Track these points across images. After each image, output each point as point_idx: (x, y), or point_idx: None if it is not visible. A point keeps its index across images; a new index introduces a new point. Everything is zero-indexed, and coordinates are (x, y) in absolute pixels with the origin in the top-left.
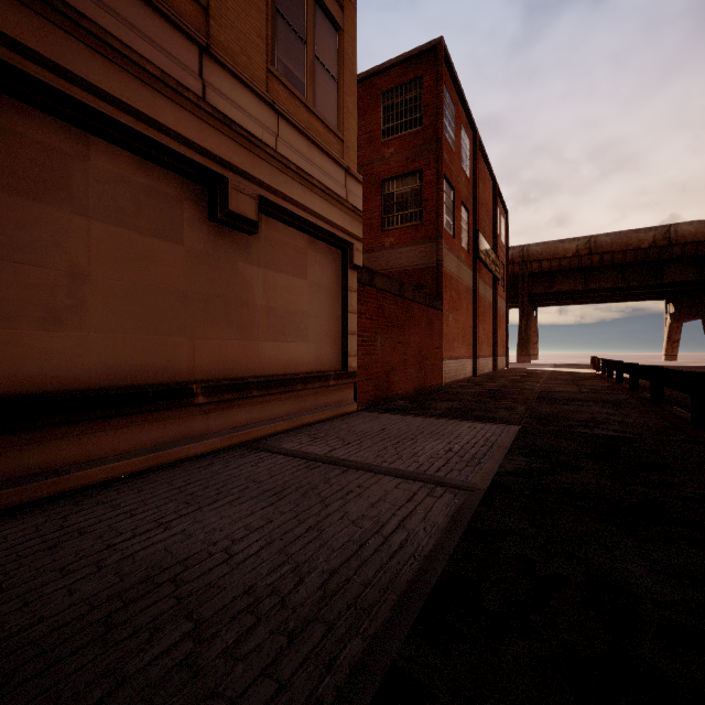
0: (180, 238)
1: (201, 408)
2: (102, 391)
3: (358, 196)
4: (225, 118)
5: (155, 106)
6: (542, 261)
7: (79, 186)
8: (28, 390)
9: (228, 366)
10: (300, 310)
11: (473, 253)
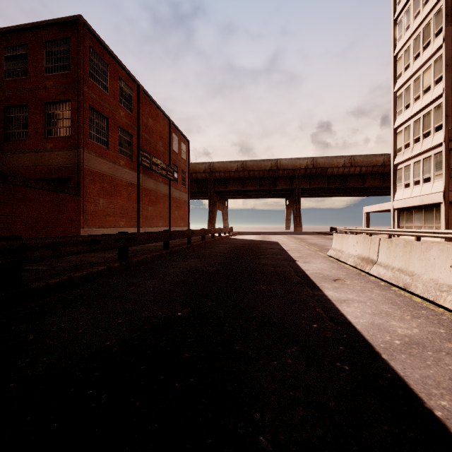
0: None
1: None
2: None
3: None
4: None
5: None
6: (220, 172)
7: None
8: None
9: None
10: None
11: (137, 162)
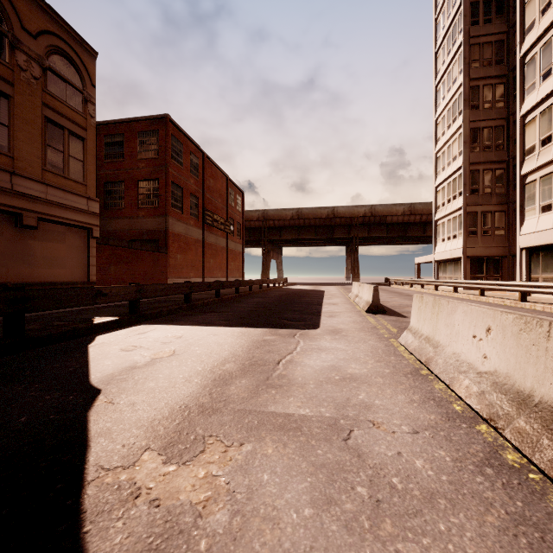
0: (2, 234)
1: None
2: None
3: (96, 207)
4: (22, 193)
5: None
6: (275, 220)
7: None
8: None
9: (24, 278)
10: (61, 256)
11: (202, 220)
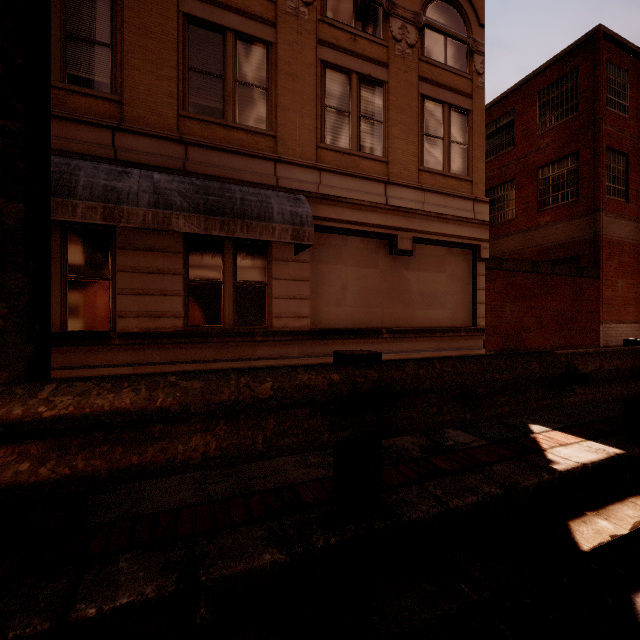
0: (377, 266)
1: (385, 339)
2: (351, 329)
3: (485, 212)
4: (396, 208)
5: (368, 217)
6: None
7: (344, 256)
8: (331, 327)
9: (398, 321)
10: (440, 291)
11: None
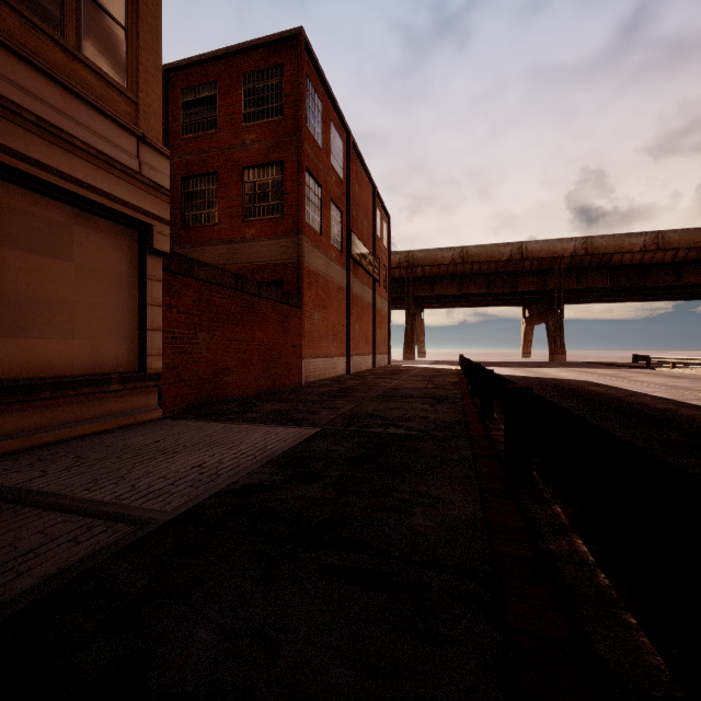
0: None
1: None
2: None
3: (162, 171)
4: None
5: None
6: (425, 267)
7: None
8: None
9: None
10: (57, 298)
11: (346, 253)
